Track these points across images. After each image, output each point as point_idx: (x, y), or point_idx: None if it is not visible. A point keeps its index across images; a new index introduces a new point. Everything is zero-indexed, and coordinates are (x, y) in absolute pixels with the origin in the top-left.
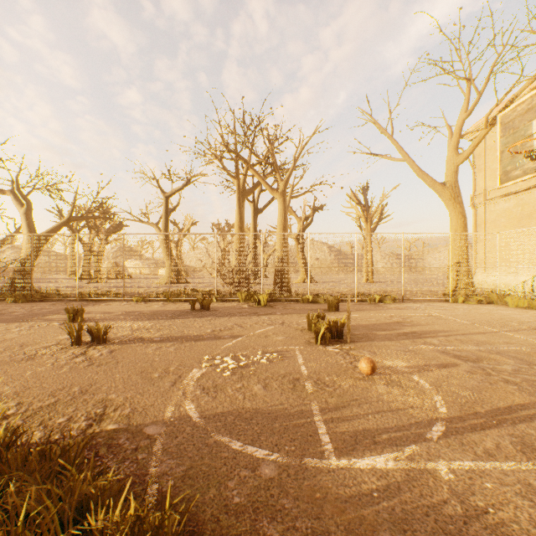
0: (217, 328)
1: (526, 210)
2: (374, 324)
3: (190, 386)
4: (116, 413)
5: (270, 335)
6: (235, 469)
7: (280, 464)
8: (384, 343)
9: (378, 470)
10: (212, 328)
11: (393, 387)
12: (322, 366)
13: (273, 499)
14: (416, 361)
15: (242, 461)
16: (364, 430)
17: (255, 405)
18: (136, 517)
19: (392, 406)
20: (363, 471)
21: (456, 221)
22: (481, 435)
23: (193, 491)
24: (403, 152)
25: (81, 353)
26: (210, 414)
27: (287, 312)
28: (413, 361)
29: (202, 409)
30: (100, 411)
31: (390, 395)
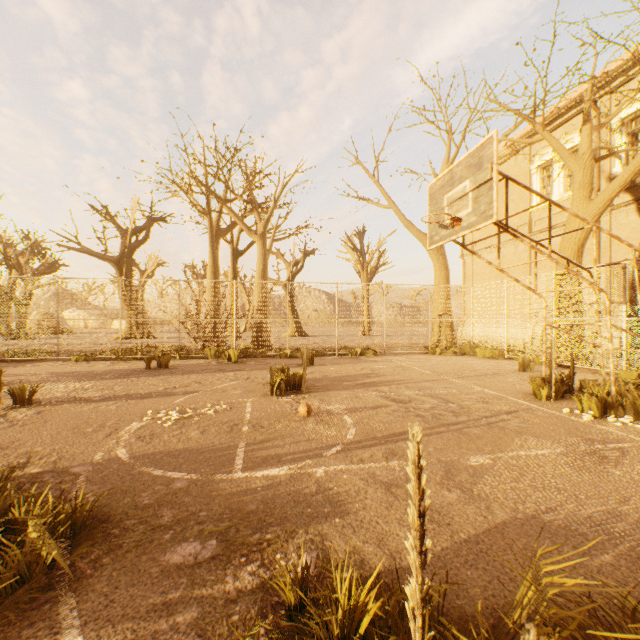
0: (171, 386)
1: (505, 264)
2: (341, 376)
3: (126, 436)
4: (42, 461)
5: (229, 390)
6: (152, 486)
7: (193, 480)
8: (338, 392)
9: (270, 476)
10: (166, 386)
11: (321, 425)
12: (267, 413)
13: (177, 498)
14: (356, 405)
15: (160, 481)
16: (276, 454)
17: (187, 445)
18: (55, 507)
19: (310, 438)
20: (258, 478)
21: (440, 273)
22: (365, 450)
23: (110, 501)
24: (389, 199)
25: (0, 416)
26: (141, 454)
27: (258, 368)
28: (353, 405)
29: (133, 452)
30: (23, 461)
31: (314, 431)
